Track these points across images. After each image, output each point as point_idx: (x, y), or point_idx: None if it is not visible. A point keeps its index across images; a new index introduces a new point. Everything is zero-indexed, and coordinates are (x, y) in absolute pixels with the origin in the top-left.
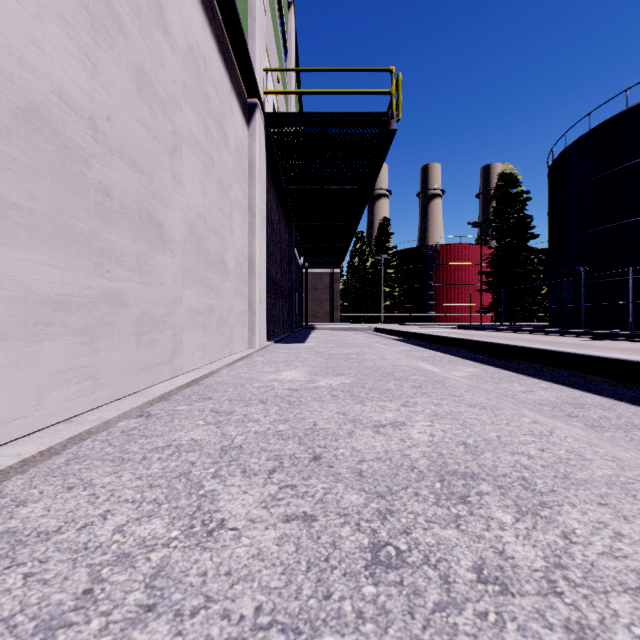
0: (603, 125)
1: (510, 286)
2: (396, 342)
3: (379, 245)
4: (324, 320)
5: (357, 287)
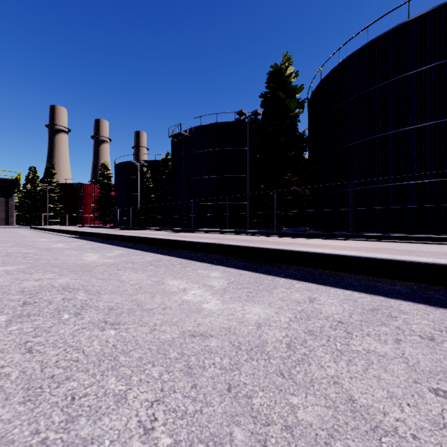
0: (121, 163)
1: (103, 210)
2: (32, 230)
3: (46, 179)
4: (0, 223)
5: (29, 203)
